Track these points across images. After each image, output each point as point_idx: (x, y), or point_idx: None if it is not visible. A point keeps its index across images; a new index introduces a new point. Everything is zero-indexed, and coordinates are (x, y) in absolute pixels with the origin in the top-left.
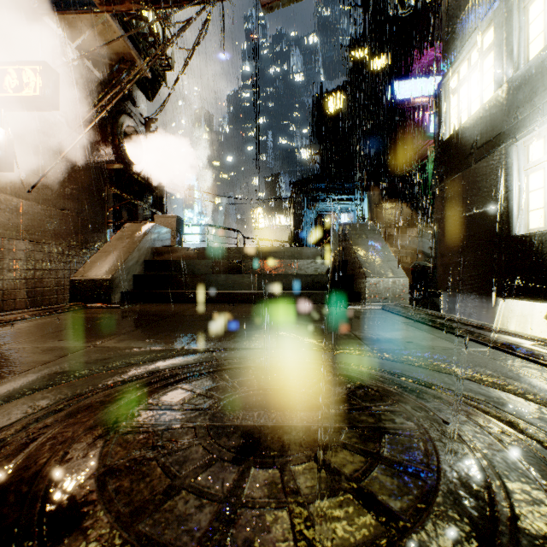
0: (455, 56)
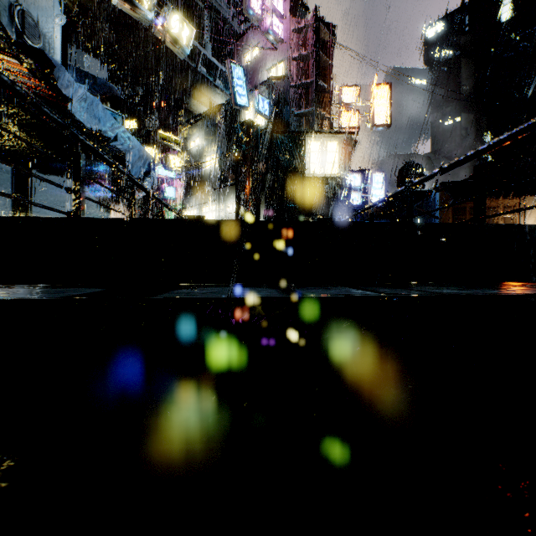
0: (187, 207)
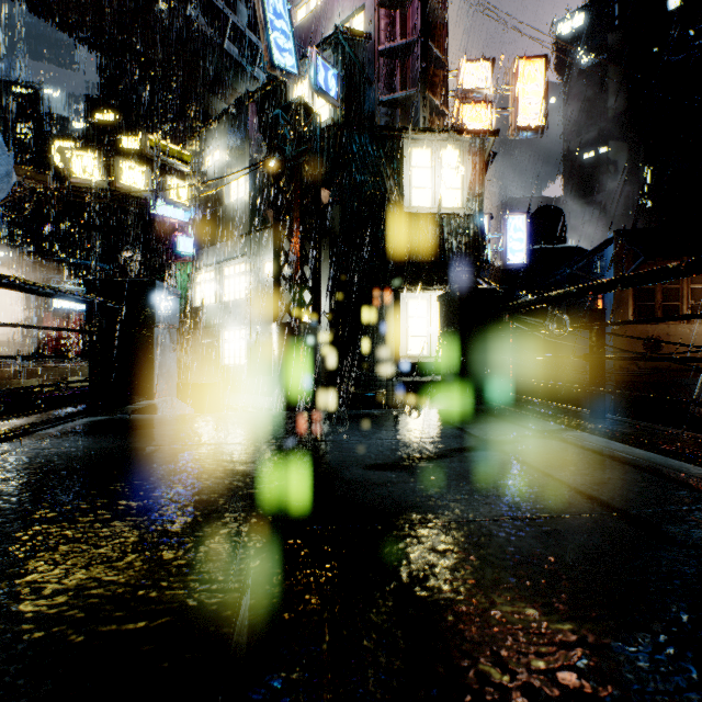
0: (199, 267)
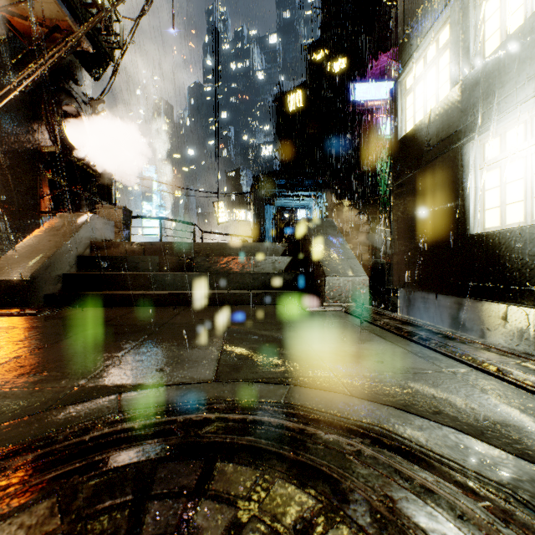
0: (411, 54)
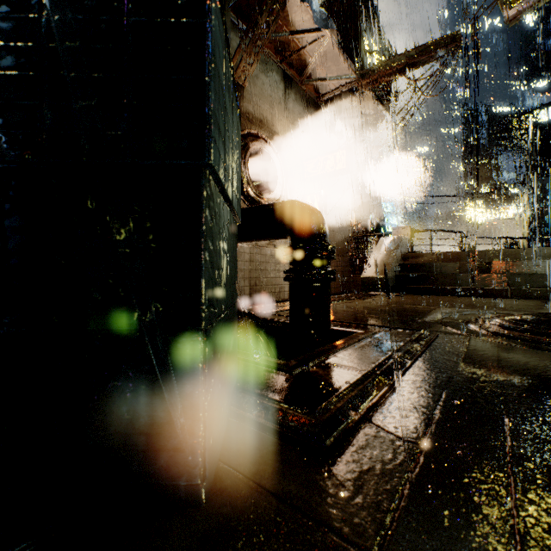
0: None
